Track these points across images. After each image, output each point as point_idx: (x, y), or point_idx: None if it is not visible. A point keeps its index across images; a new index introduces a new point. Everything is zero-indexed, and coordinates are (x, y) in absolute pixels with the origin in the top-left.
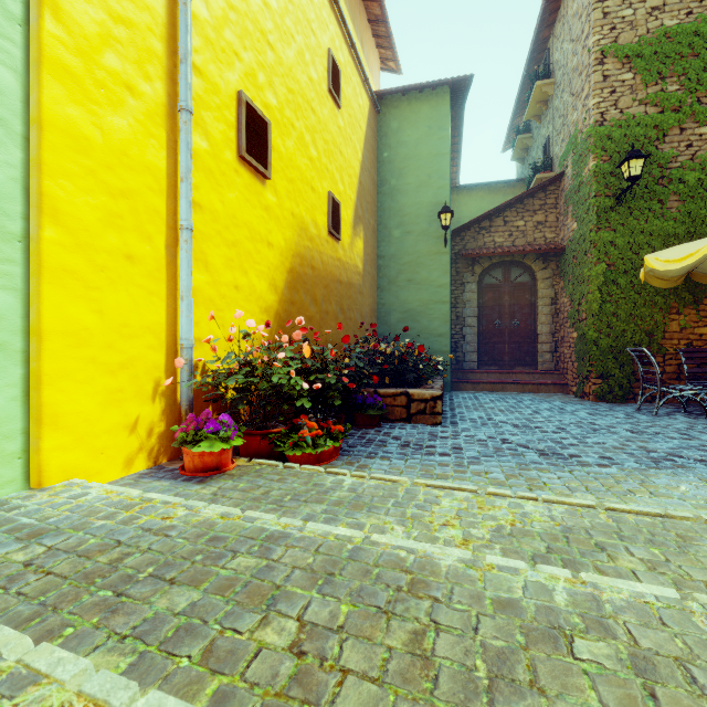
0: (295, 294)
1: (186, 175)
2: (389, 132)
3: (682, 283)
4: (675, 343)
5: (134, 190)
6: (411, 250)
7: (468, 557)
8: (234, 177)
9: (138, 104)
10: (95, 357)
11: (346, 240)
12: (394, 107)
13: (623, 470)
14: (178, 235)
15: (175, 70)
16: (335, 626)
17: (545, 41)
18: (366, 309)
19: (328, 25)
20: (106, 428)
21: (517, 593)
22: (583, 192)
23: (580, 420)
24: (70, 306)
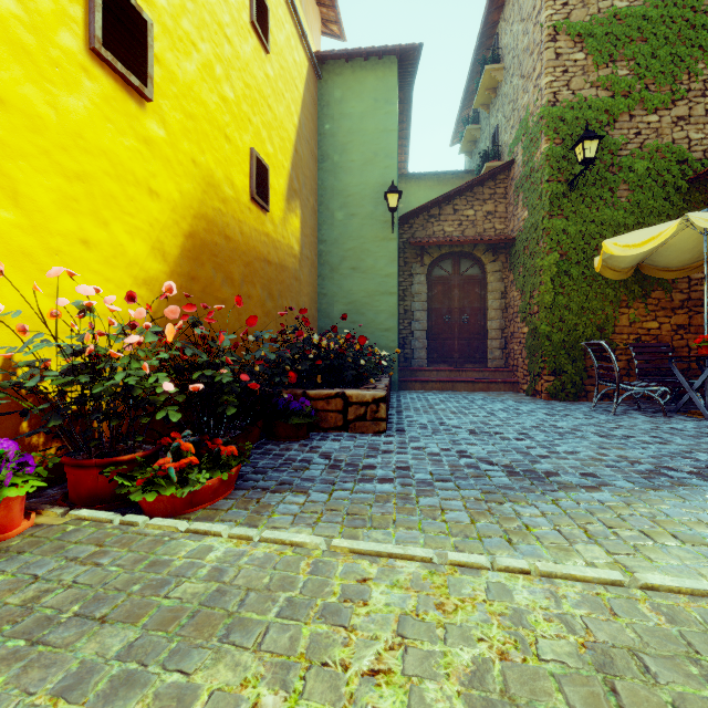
0: (198, 267)
1: None
2: (331, 101)
3: (631, 275)
4: (625, 337)
5: None
6: (356, 234)
7: None
8: (81, 77)
9: None
10: None
11: (277, 213)
12: (337, 74)
13: (618, 494)
14: None
15: None
16: None
17: (494, 25)
18: (303, 299)
19: None
20: None
21: None
22: (535, 178)
23: (540, 422)
24: None
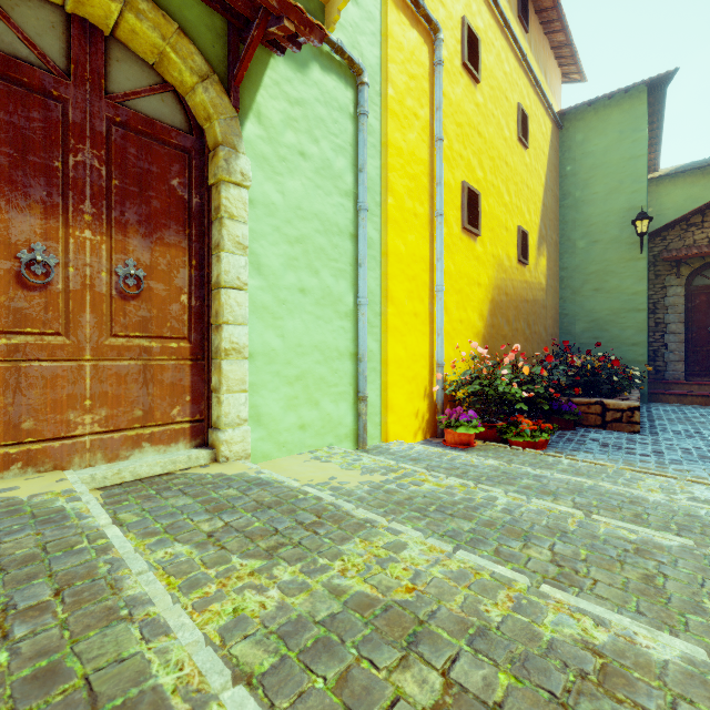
0: (494, 319)
1: (440, 256)
2: (572, 145)
3: None
4: None
5: (417, 274)
6: (598, 259)
7: (668, 499)
8: (459, 244)
9: (418, 222)
10: (404, 374)
11: (531, 262)
12: (579, 120)
13: None
14: (434, 295)
15: (432, 190)
16: (592, 506)
17: None
18: (548, 321)
19: (517, 83)
20: (407, 414)
21: (700, 514)
22: None
23: None
24: (396, 347)
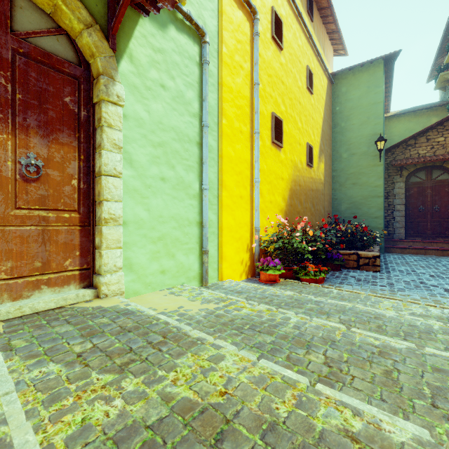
0: (292, 201)
1: (257, 159)
2: (340, 94)
3: None
4: None
5: (242, 170)
6: (355, 165)
7: (397, 315)
8: (270, 152)
9: (243, 136)
10: (233, 235)
11: (315, 166)
12: (343, 79)
13: None
14: (253, 184)
15: (252, 116)
16: (351, 321)
17: None
18: (325, 203)
19: (306, 53)
20: (235, 262)
21: (417, 324)
22: None
23: None
24: (228, 218)
